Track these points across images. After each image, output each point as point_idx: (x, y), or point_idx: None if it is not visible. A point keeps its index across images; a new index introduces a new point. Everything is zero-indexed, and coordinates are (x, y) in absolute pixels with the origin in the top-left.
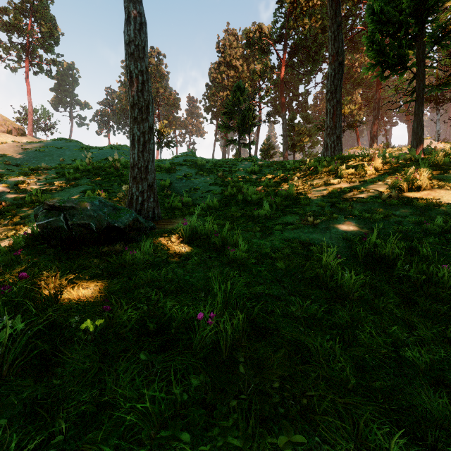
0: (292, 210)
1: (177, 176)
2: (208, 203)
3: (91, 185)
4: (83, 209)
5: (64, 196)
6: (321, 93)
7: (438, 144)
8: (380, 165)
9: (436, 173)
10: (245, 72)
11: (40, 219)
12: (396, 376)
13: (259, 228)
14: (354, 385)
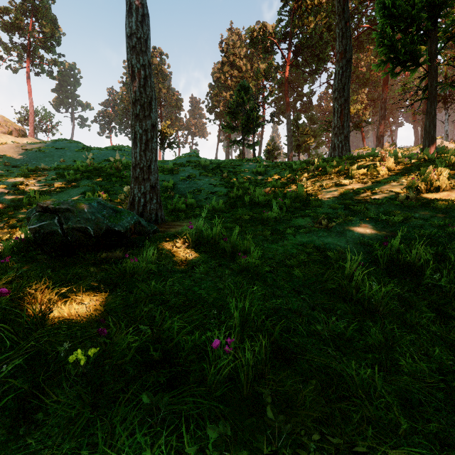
0: (302, 212)
1: (180, 177)
2: (214, 205)
3: (92, 186)
4: (80, 212)
5: (63, 197)
6: (326, 93)
7: (449, 144)
8: (393, 165)
9: (453, 173)
10: (249, 72)
11: (32, 223)
12: (449, 412)
13: (270, 232)
14: (406, 429)
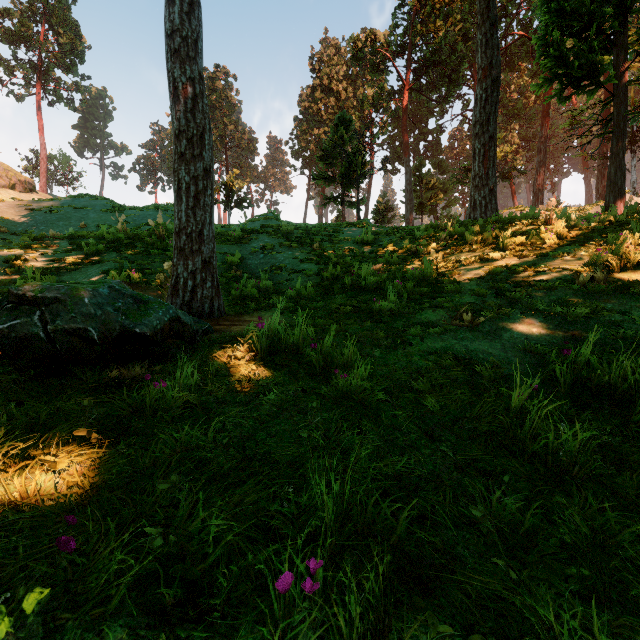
0: (432, 301)
1: (251, 249)
2: (299, 289)
3: (120, 262)
4: (76, 303)
5: (77, 278)
6: (460, 130)
7: None
8: (564, 230)
9: None
10: (351, 100)
11: None
12: None
13: (384, 332)
14: None
